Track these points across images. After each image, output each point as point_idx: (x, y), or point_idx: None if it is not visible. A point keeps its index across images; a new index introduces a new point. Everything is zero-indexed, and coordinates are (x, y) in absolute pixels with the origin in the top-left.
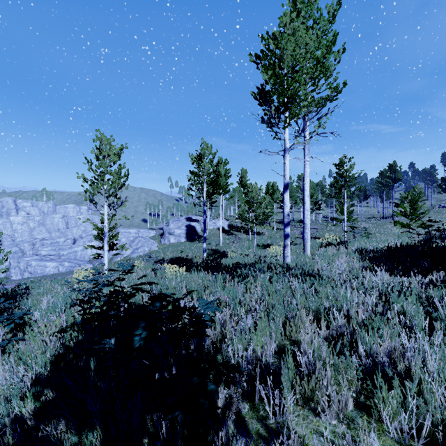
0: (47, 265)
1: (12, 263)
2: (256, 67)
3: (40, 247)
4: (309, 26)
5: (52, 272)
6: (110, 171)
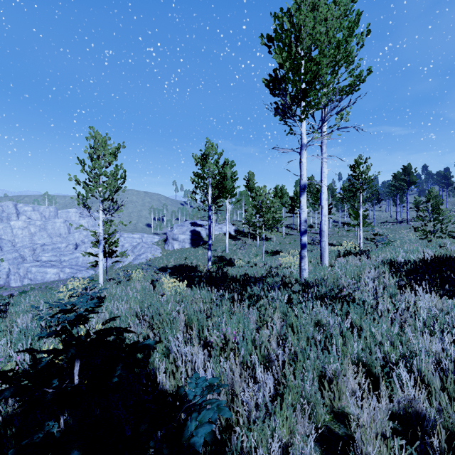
0: (48, 271)
1: (11, 269)
2: (268, 52)
3: (41, 253)
4: (328, 5)
5: (53, 279)
6: (105, 173)
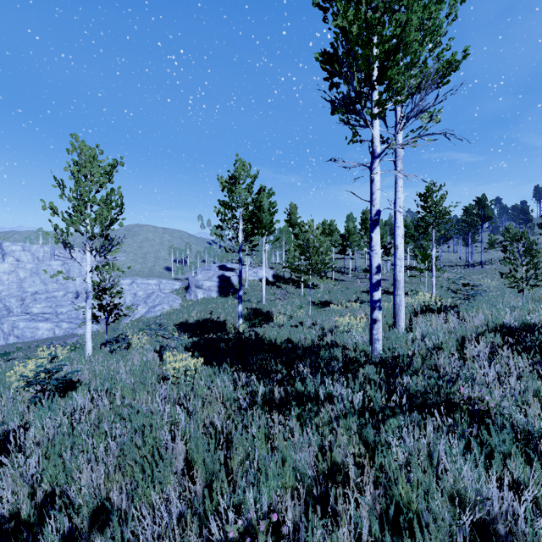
0: (40, 326)
1: None
2: (323, 19)
3: (32, 303)
4: None
5: (46, 336)
6: (93, 198)
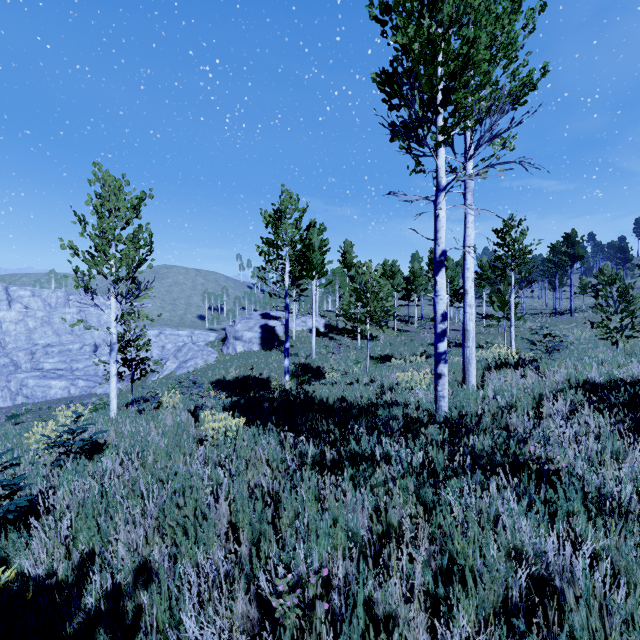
0: (52, 384)
1: None
2: (381, 33)
3: (43, 358)
4: None
5: (60, 396)
6: (119, 237)
